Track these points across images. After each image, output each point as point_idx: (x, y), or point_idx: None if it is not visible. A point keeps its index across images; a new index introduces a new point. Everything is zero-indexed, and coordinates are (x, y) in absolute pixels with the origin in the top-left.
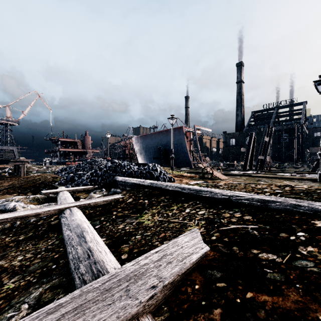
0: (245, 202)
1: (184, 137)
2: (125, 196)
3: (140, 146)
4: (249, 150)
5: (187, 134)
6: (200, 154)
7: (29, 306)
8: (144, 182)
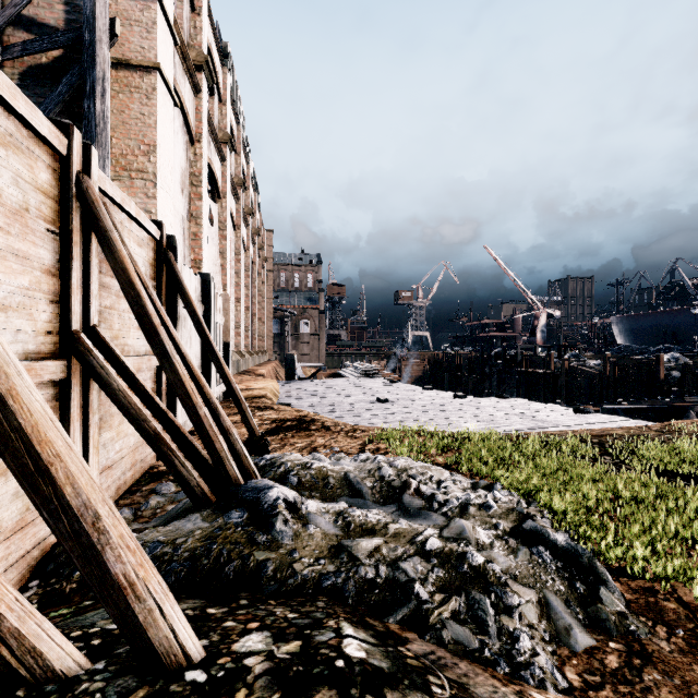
0: None
1: None
2: (692, 354)
3: (626, 328)
4: None
5: None
6: None
7: (696, 357)
8: (697, 351)
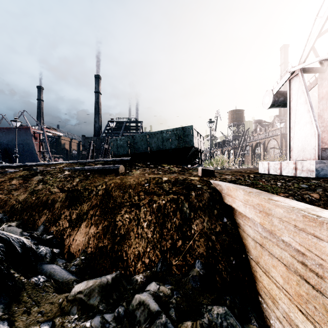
0: (40, 164)
1: (32, 138)
2: None
3: None
4: (89, 153)
5: (36, 135)
6: (50, 155)
7: None
8: None
